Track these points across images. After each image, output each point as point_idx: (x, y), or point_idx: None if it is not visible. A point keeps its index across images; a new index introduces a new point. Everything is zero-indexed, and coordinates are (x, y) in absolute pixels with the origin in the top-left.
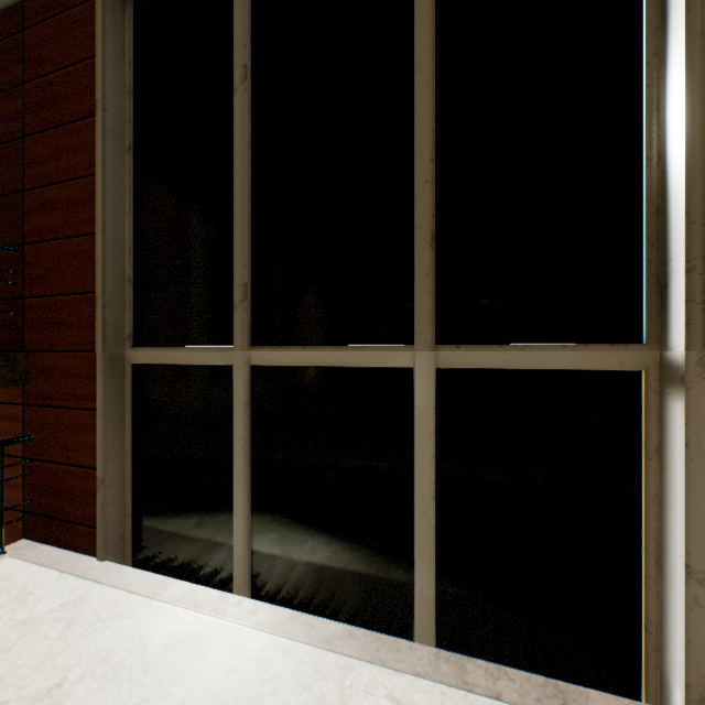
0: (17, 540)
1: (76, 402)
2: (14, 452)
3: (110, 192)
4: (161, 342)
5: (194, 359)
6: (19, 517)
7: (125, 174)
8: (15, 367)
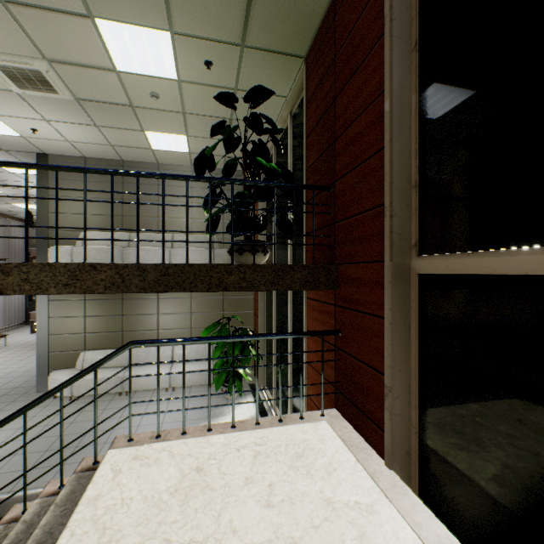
0: (330, 406)
1: (367, 308)
2: (329, 339)
3: (396, 100)
4: (451, 247)
5: (504, 267)
6: (332, 389)
7: (409, 77)
8: (329, 276)
